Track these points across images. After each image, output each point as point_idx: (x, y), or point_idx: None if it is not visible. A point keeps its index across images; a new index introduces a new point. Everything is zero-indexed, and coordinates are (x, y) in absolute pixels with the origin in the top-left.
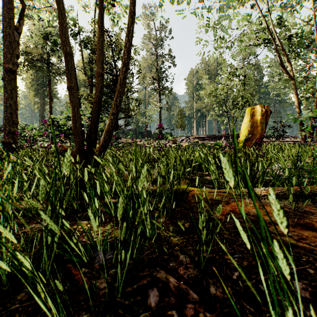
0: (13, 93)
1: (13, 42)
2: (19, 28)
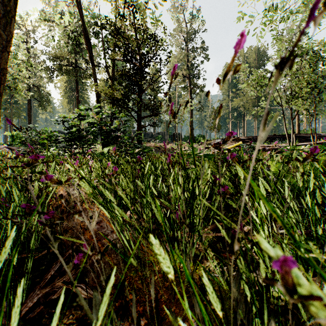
0: None
1: None
2: None
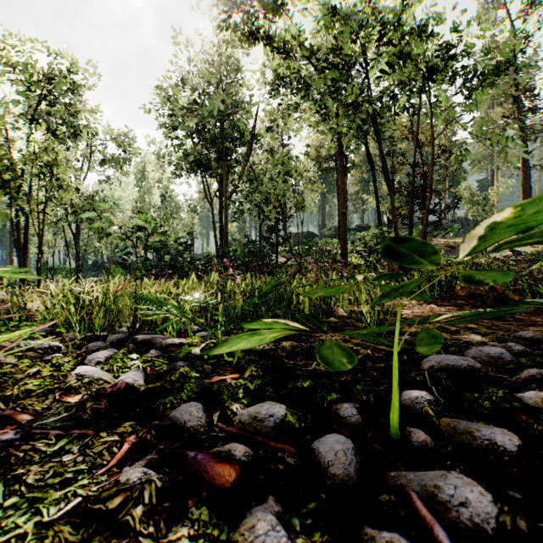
0: (345, 228)
1: (345, 193)
2: (346, 180)
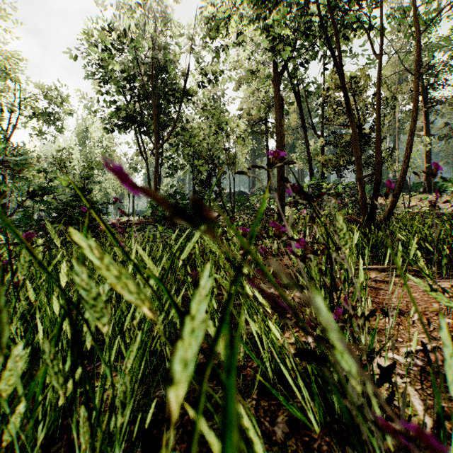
0: (283, 176)
1: (282, 136)
2: (283, 122)
